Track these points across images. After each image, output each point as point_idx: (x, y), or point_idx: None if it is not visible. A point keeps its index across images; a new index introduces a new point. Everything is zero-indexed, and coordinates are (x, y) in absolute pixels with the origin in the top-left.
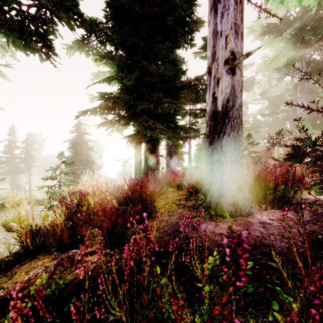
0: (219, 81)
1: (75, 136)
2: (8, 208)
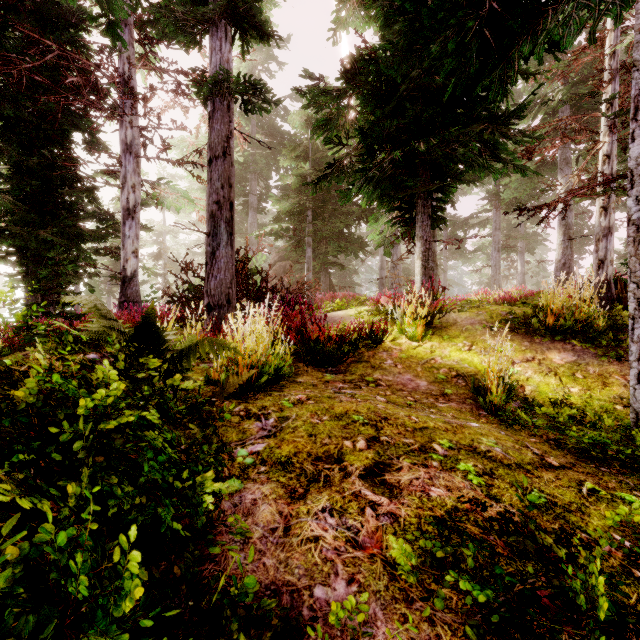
0: (126, 261)
1: None
2: None
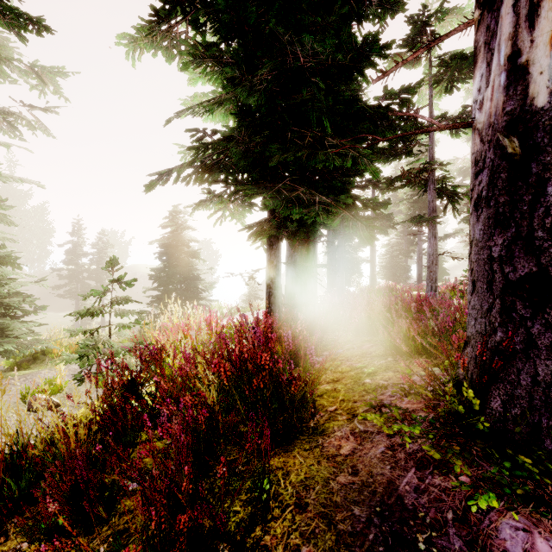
0: (537, 6)
1: (170, 232)
2: (51, 358)
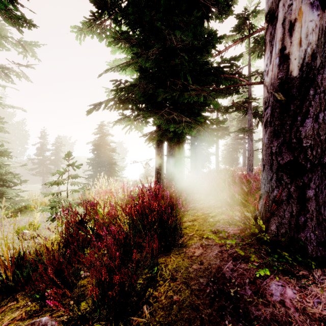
0: (293, 25)
1: (98, 137)
2: (30, 210)
